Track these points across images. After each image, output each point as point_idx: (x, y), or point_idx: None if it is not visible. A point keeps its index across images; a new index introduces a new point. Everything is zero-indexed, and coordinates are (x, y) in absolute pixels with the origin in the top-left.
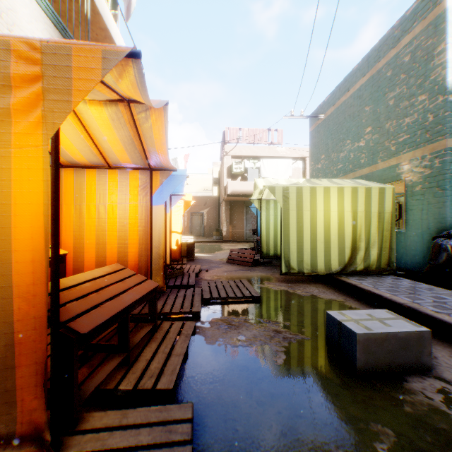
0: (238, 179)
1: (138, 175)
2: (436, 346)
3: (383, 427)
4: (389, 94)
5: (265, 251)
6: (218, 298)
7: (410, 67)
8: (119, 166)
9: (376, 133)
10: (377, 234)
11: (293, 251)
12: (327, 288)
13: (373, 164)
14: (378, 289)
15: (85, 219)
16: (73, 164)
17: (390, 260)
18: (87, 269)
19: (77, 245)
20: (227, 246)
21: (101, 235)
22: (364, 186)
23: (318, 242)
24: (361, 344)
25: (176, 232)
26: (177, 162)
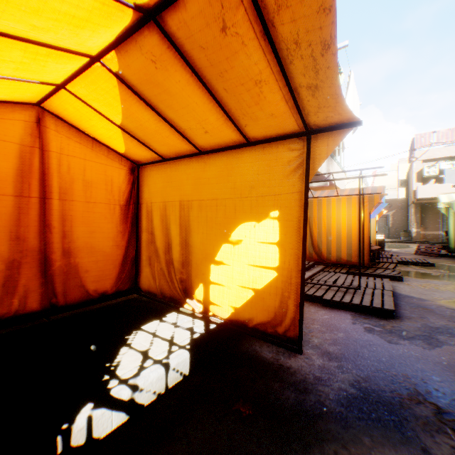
0: (430, 182)
1: None
2: None
3: None
4: None
5: (451, 247)
6: (406, 262)
7: None
8: None
9: None
10: None
11: None
12: None
13: None
14: None
15: None
16: None
17: None
18: None
19: None
20: (415, 245)
21: None
22: None
23: None
24: None
25: None
26: (366, 178)
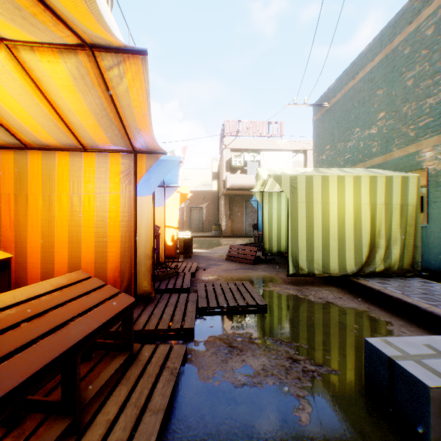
0: (237, 173)
1: (119, 159)
2: None
3: None
4: (407, 73)
5: (267, 248)
6: (216, 307)
7: (434, 41)
8: (97, 148)
9: (390, 119)
10: (399, 230)
11: (302, 249)
12: (343, 292)
13: (387, 152)
14: (409, 296)
15: (56, 213)
16: (40, 146)
17: (414, 259)
18: (58, 272)
19: (46, 243)
20: (226, 241)
21: (75, 231)
22: (384, 175)
23: (330, 239)
24: (435, 403)
25: (172, 227)
26: (175, 154)
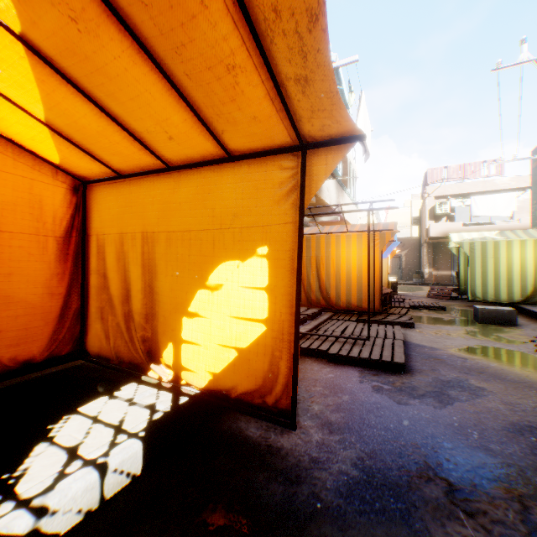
0: (442, 220)
1: None
2: (536, 325)
3: (473, 327)
4: None
5: (462, 289)
6: (418, 306)
7: None
8: None
9: None
10: None
11: (477, 286)
12: None
13: None
14: None
15: None
16: None
17: None
18: None
19: None
20: (428, 288)
21: None
22: None
23: (499, 280)
24: (479, 312)
25: None
26: (379, 214)
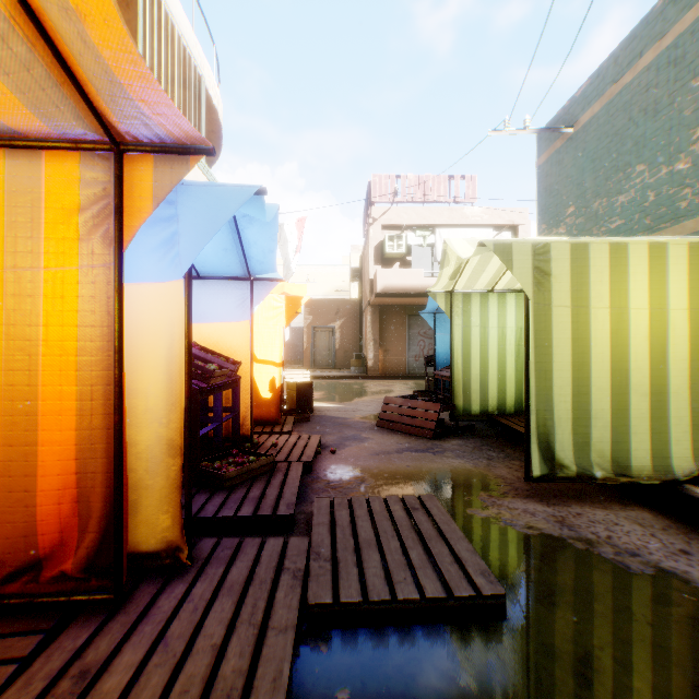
0: (394, 267)
1: (75, 170)
2: None
3: None
4: None
5: (460, 405)
6: (359, 603)
7: None
8: (7, 136)
9: None
10: None
11: (561, 418)
12: (677, 531)
13: None
14: None
15: None
16: None
17: None
18: None
19: None
20: (375, 385)
21: None
22: None
23: (631, 394)
24: None
25: (271, 363)
26: (284, 231)
